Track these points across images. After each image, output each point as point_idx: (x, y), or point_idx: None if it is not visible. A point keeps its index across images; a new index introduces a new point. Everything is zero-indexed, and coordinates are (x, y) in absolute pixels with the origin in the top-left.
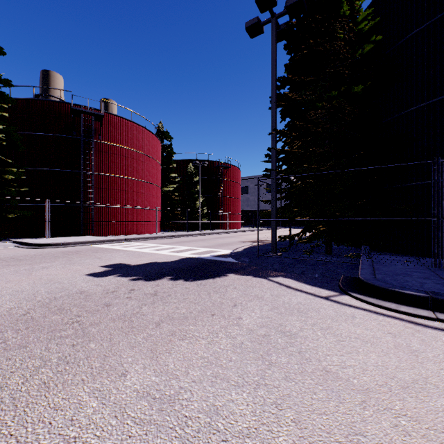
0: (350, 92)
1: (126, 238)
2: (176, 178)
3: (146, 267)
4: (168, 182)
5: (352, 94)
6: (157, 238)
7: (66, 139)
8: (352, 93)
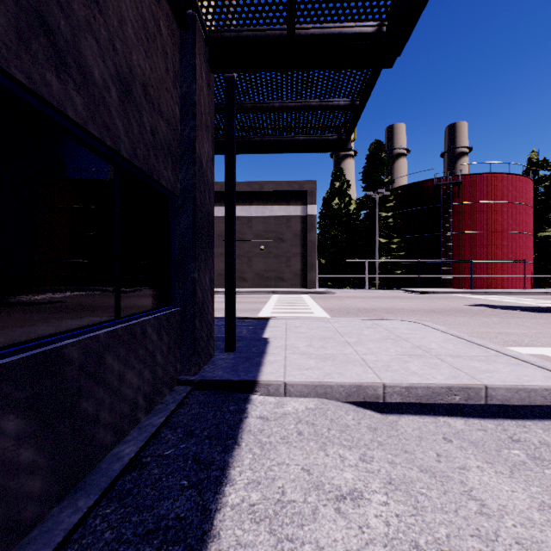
0: None
1: (485, 292)
2: None
3: (503, 306)
4: (547, 223)
5: None
6: (522, 294)
7: (428, 209)
8: None
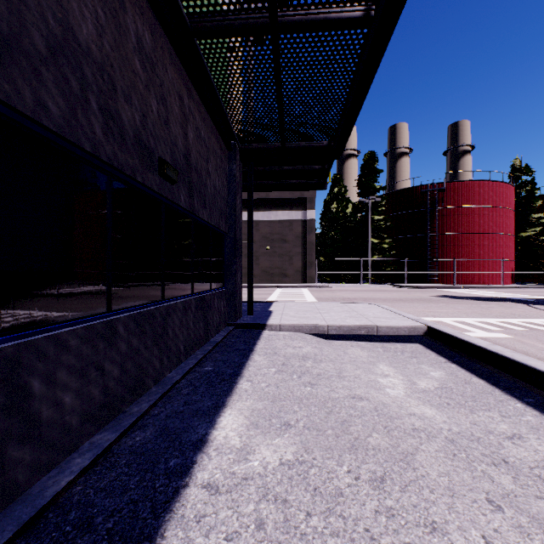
0: None
1: (462, 286)
2: (542, 218)
3: (462, 297)
4: (529, 224)
5: None
6: (495, 288)
7: (416, 212)
8: None
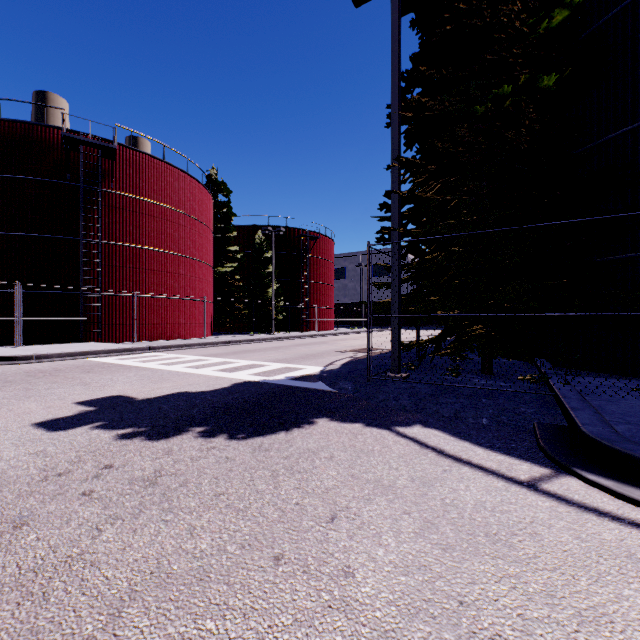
0: (535, 87)
1: (151, 347)
2: (237, 253)
3: (162, 404)
4: (225, 259)
5: (538, 91)
6: (204, 346)
7: (54, 185)
8: (537, 89)
